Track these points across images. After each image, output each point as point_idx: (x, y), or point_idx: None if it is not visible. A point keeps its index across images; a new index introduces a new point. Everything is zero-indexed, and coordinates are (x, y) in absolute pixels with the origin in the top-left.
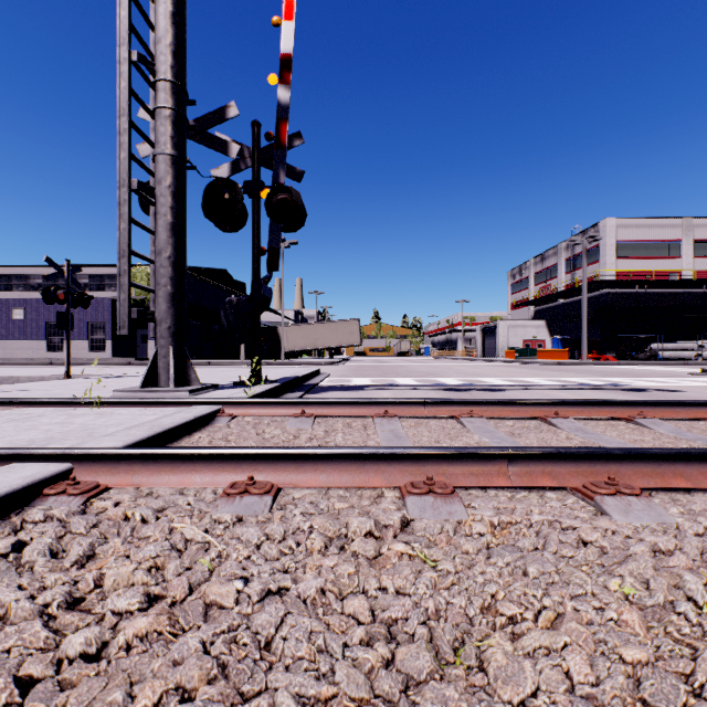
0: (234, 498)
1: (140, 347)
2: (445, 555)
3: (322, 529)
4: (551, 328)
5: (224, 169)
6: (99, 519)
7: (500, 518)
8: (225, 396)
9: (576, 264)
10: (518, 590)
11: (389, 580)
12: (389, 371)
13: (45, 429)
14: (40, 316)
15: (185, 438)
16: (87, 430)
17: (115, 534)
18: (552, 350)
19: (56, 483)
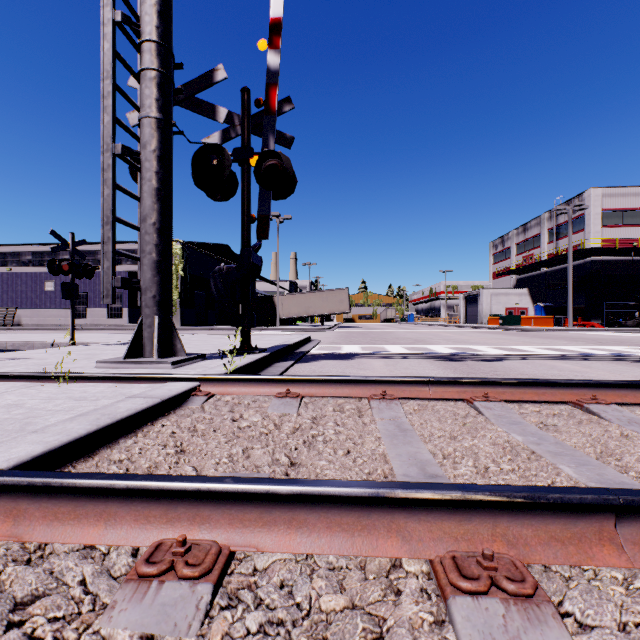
0: (147, 586)
1: None
2: None
3: None
4: (534, 296)
5: (215, 138)
6: None
7: None
8: (209, 368)
9: (559, 234)
10: None
11: None
12: (377, 338)
13: None
14: None
15: (144, 427)
16: (27, 418)
17: None
18: (537, 317)
19: None
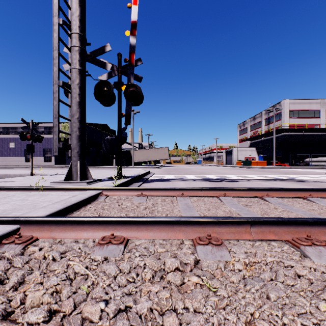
0: (103, 246)
1: (67, 160)
2: (221, 285)
3: (150, 266)
4: (258, 151)
5: (104, 76)
6: (29, 259)
7: (249, 260)
8: (104, 185)
9: (270, 121)
10: (267, 311)
11: (190, 303)
12: (182, 171)
13: (13, 203)
14: (22, 146)
15: (82, 207)
16: (33, 204)
17: (36, 269)
18: (259, 161)
19: (10, 236)
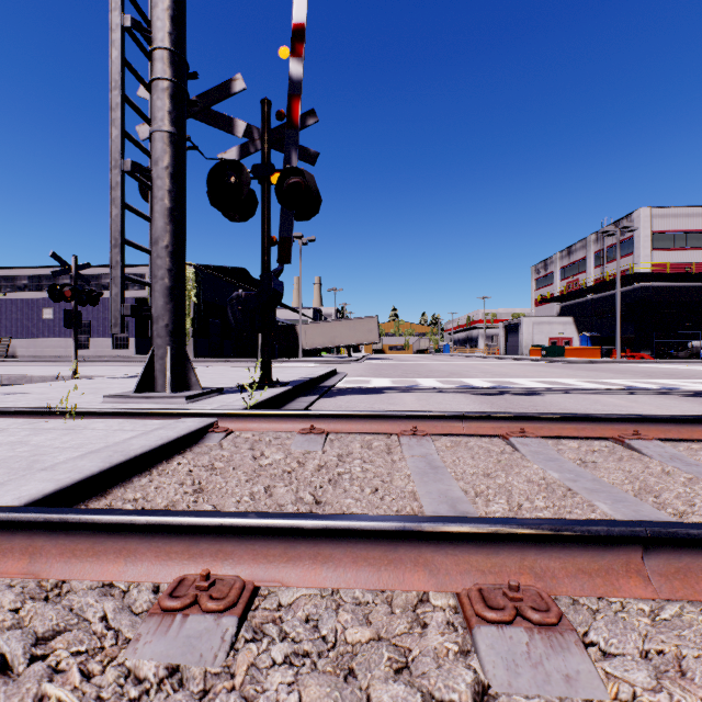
0: (172, 620)
1: None
2: None
3: None
4: (579, 325)
5: (232, 153)
6: None
7: (674, 699)
8: (226, 403)
9: (606, 257)
10: None
11: None
12: (409, 371)
13: None
14: None
15: (159, 465)
16: (33, 456)
17: None
18: (582, 348)
19: None
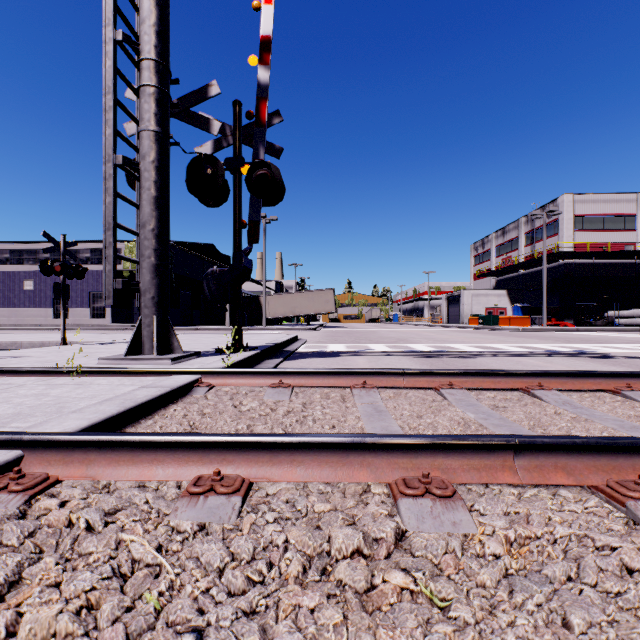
0: (197, 499)
1: (136, 314)
2: (458, 593)
3: (299, 547)
4: (512, 297)
5: (207, 147)
6: (35, 528)
7: (517, 532)
8: (206, 364)
9: (535, 237)
10: None
11: (389, 638)
12: (362, 337)
13: (17, 402)
14: (47, 287)
15: (159, 411)
16: (59, 404)
17: (48, 551)
18: (514, 317)
19: (0, 475)
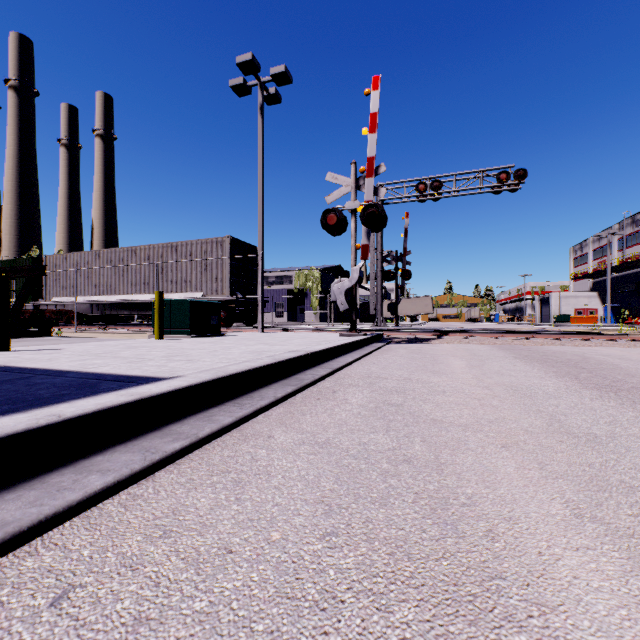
0: None
1: (299, 315)
2: None
3: None
4: (603, 298)
5: (387, 263)
6: None
7: None
8: None
9: (626, 244)
10: None
11: None
12: None
13: None
14: None
15: None
16: None
17: None
18: (587, 317)
19: None
